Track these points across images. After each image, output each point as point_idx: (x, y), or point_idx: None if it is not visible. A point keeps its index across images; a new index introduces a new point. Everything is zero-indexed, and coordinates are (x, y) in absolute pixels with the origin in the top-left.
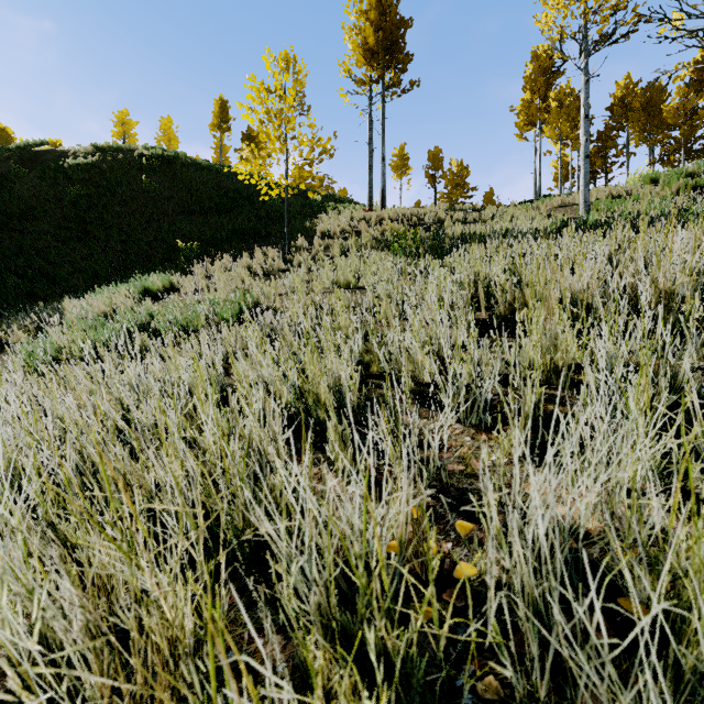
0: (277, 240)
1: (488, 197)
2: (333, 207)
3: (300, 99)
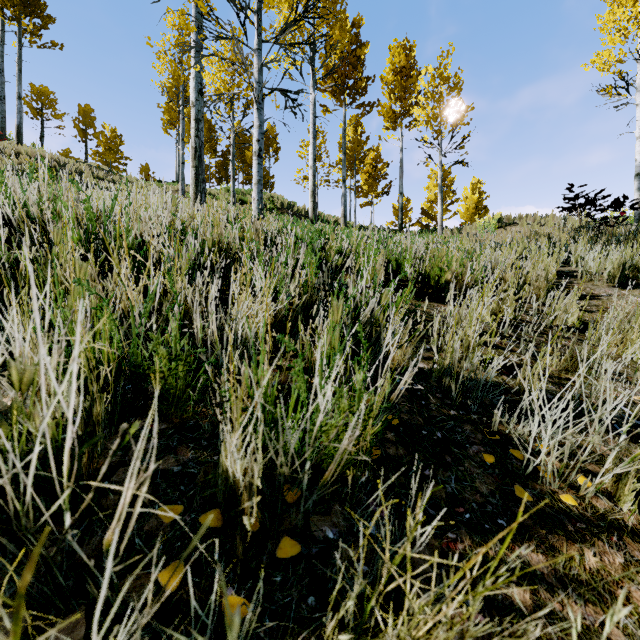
0: None
1: (145, 170)
2: None
3: None
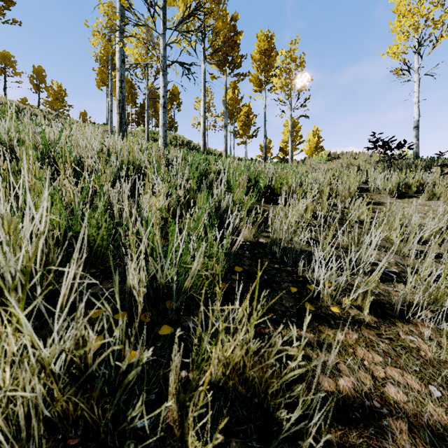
0: None
1: (83, 115)
2: None
3: None
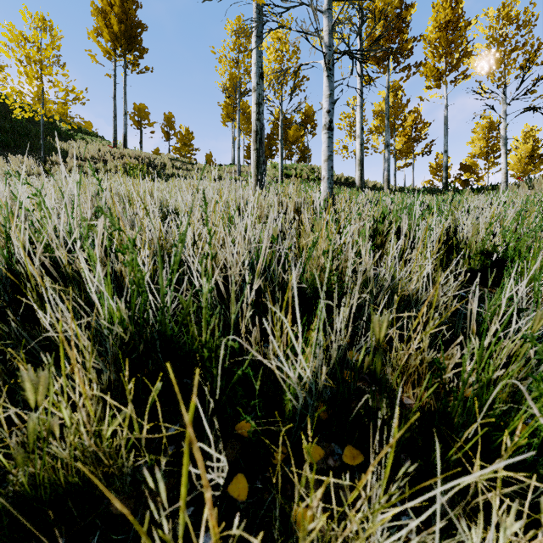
0: (29, 153)
1: (209, 157)
2: (81, 137)
3: (57, 56)
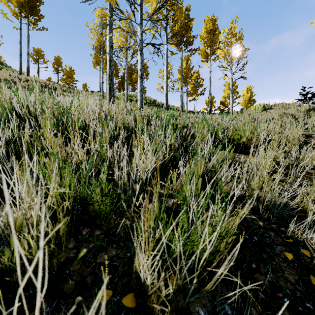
0: None
1: (85, 86)
2: None
3: None
